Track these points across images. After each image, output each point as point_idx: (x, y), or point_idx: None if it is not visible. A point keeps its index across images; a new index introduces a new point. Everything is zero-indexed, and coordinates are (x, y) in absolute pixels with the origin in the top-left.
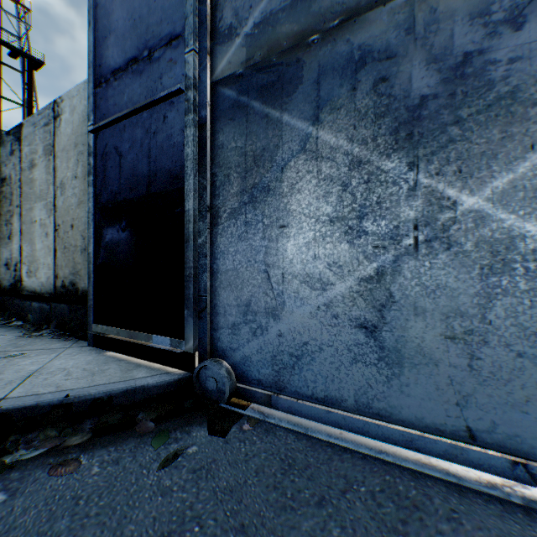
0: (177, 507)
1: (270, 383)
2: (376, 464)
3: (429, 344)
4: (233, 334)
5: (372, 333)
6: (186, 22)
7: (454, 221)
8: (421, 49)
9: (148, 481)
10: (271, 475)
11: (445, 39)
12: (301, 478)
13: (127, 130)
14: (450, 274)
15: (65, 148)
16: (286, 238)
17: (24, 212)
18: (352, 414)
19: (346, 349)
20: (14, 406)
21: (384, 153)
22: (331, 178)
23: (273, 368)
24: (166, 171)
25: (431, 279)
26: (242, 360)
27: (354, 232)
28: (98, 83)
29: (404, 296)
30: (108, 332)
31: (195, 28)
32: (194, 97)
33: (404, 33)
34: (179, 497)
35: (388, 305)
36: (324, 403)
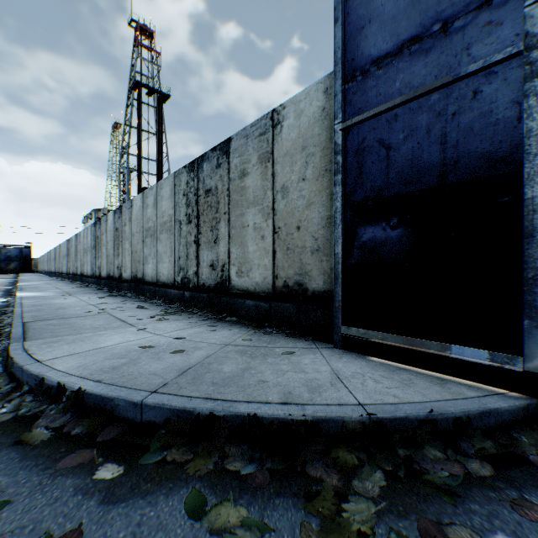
0: None
1: None
2: None
3: None
4: None
5: None
6: None
7: None
8: None
9: None
10: None
11: None
12: None
13: (399, 119)
14: None
15: (286, 153)
16: None
17: (232, 218)
18: None
19: None
20: (386, 415)
21: None
22: None
23: None
24: (478, 155)
25: None
26: None
27: None
28: (349, 78)
29: None
30: (367, 336)
31: None
32: None
33: None
34: None
35: None
36: None
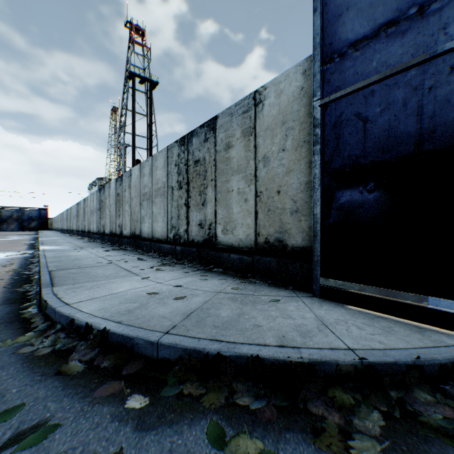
0: None
1: None
2: None
3: None
4: None
5: None
6: None
7: None
8: None
9: None
10: None
11: None
12: None
13: (376, 94)
14: None
15: (267, 127)
16: None
17: (218, 184)
18: None
19: None
20: (376, 360)
21: None
22: None
23: None
24: None
25: None
26: None
27: None
28: (327, 60)
29: None
30: (344, 287)
31: None
32: None
33: None
34: None
35: None
36: None
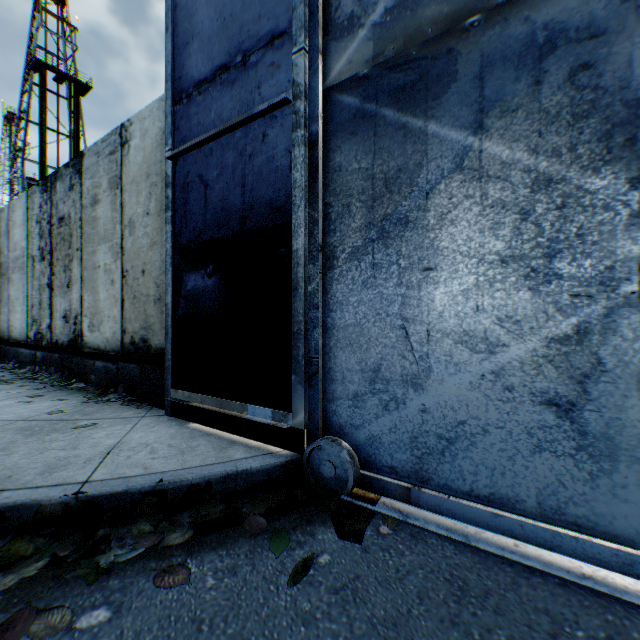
0: None
1: (408, 472)
2: (583, 595)
3: None
4: (355, 407)
5: (567, 413)
6: (294, 14)
7: None
8: None
9: (280, 602)
10: (441, 603)
11: None
12: (485, 611)
13: (214, 154)
14: None
15: (134, 179)
16: (433, 285)
17: (85, 256)
18: (533, 521)
19: (525, 433)
20: (101, 492)
21: (588, 166)
22: (503, 204)
23: (413, 453)
24: (266, 202)
25: None
26: (368, 440)
27: (539, 275)
28: (177, 99)
29: (619, 364)
30: (190, 399)
31: (306, 21)
32: (304, 108)
33: (618, 1)
34: (327, 628)
35: (593, 376)
36: (488, 502)
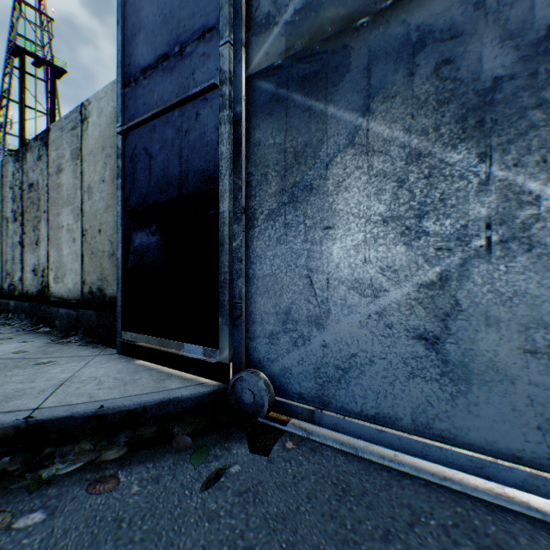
0: (227, 535)
1: (313, 398)
2: (442, 493)
3: (503, 358)
4: (271, 344)
5: (434, 345)
6: (221, 13)
7: (536, 218)
8: (493, 25)
9: (191, 503)
10: (325, 501)
11: (523, 11)
12: (360, 506)
13: (157, 130)
14: (530, 279)
15: (92, 151)
16: (331, 241)
17: (51, 218)
18: (409, 435)
19: (402, 362)
20: (49, 417)
21: (449, 143)
22: (385, 173)
23: (317, 381)
24: (199, 171)
25: (507, 285)
26: (281, 372)
27: (412, 232)
28: (127, 83)
29: (472, 304)
30: (137, 340)
31: (230, 18)
32: (229, 92)
33: (472, 9)
34: (227, 523)
35: (452, 314)
36: (375, 421)
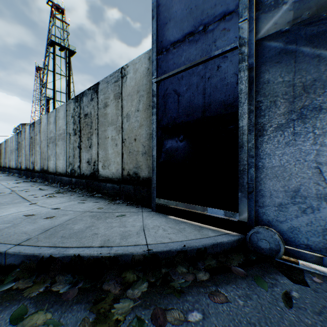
0: None
1: (319, 248)
2: None
3: None
4: (279, 210)
5: None
6: (240, 1)
7: None
8: None
9: (290, 317)
10: None
11: None
12: None
13: (184, 78)
14: None
15: (129, 94)
16: None
17: (100, 132)
18: None
19: None
20: (158, 250)
21: None
22: None
23: (324, 238)
24: (220, 102)
25: None
26: (289, 229)
27: None
28: (159, 52)
29: None
30: (168, 204)
31: (247, 4)
32: (247, 51)
33: None
34: None
35: None
36: None
